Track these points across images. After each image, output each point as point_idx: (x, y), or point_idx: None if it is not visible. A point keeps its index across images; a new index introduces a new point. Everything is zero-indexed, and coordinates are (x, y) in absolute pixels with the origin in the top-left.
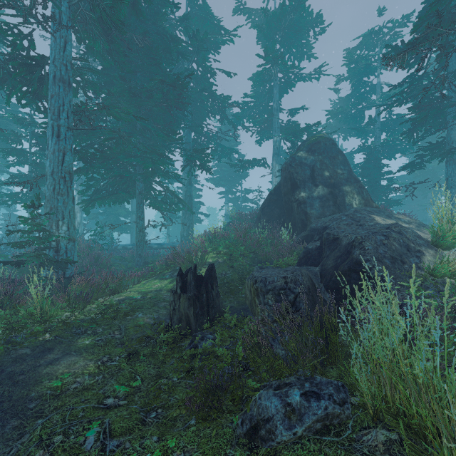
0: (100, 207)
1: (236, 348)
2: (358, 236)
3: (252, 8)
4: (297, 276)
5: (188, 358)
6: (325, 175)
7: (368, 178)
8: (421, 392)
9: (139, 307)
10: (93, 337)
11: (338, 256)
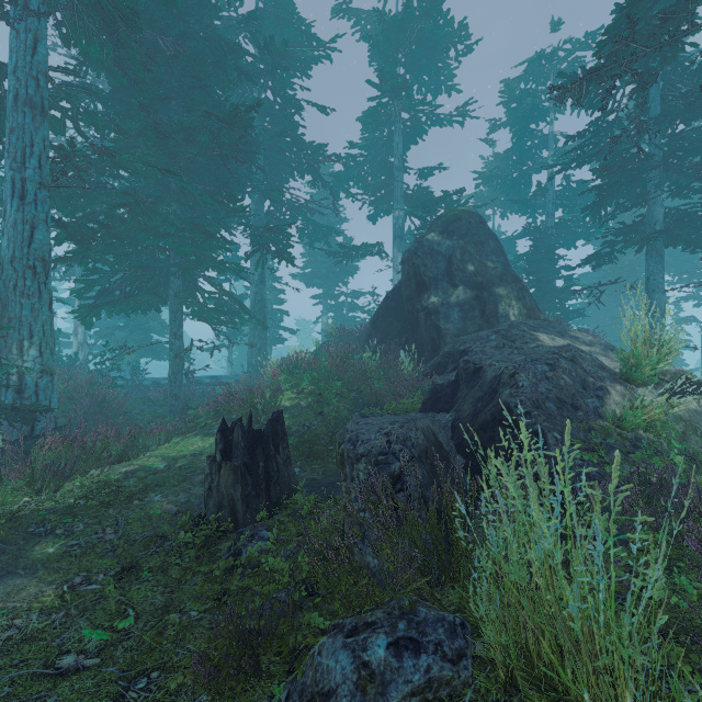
0: (119, 318)
1: (298, 557)
2: (509, 366)
3: (361, 10)
4: (408, 431)
5: (221, 575)
6: (468, 270)
7: (535, 276)
8: (580, 644)
9: (158, 484)
10: (64, 540)
11: (479, 397)
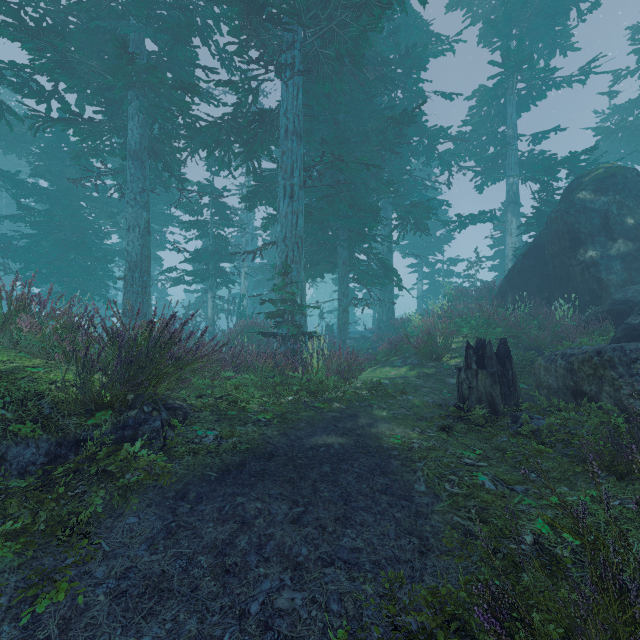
0: (263, 288)
1: (611, 420)
2: None
3: None
4: None
5: (530, 433)
6: (627, 224)
7: None
8: None
9: (400, 390)
10: (385, 410)
11: None
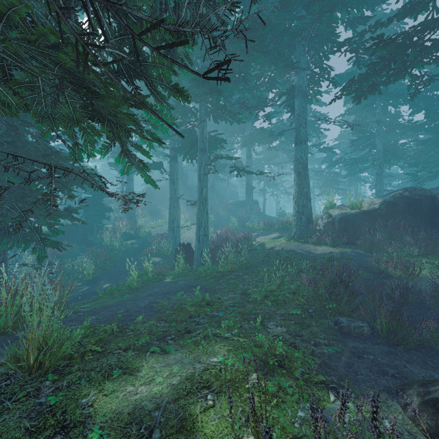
0: None
1: None
2: None
3: None
4: None
5: None
6: None
7: None
8: None
9: None
10: None
11: None
